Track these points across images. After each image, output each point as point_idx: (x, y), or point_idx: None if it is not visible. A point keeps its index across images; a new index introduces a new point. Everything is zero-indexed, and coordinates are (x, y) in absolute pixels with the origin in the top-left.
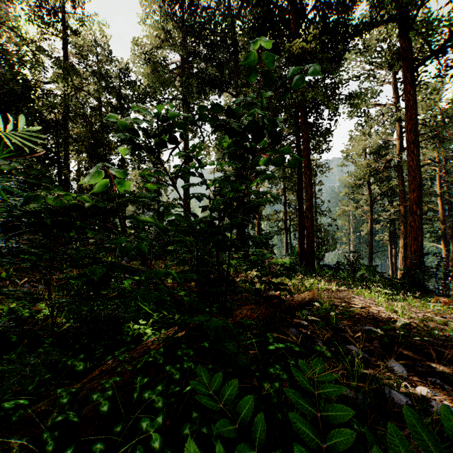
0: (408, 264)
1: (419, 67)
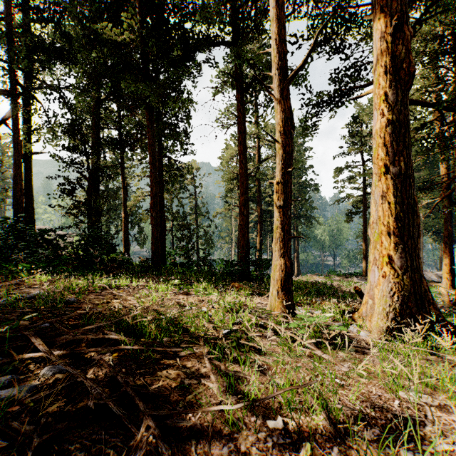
0: (239, 257)
1: (245, 90)
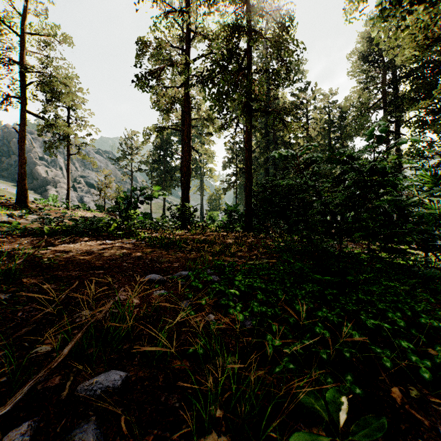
0: None
1: None
